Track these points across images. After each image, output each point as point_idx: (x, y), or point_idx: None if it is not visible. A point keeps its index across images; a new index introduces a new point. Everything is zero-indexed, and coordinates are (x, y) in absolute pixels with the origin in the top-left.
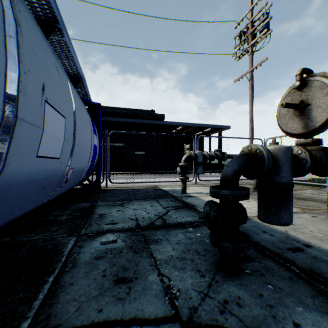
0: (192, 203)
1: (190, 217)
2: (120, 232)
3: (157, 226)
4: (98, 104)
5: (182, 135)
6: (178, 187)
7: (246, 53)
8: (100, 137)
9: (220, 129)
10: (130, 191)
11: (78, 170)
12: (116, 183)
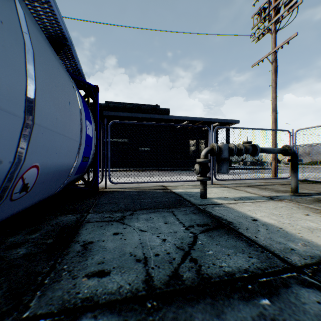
0: (225, 217)
1: (241, 253)
2: (110, 311)
3: (189, 288)
4: (94, 86)
5: (196, 126)
6: (192, 188)
7: (267, 31)
8: (98, 127)
9: (228, 124)
10: (134, 195)
11: (54, 169)
12: (117, 183)
